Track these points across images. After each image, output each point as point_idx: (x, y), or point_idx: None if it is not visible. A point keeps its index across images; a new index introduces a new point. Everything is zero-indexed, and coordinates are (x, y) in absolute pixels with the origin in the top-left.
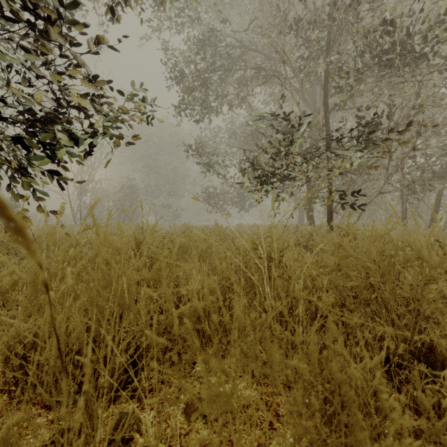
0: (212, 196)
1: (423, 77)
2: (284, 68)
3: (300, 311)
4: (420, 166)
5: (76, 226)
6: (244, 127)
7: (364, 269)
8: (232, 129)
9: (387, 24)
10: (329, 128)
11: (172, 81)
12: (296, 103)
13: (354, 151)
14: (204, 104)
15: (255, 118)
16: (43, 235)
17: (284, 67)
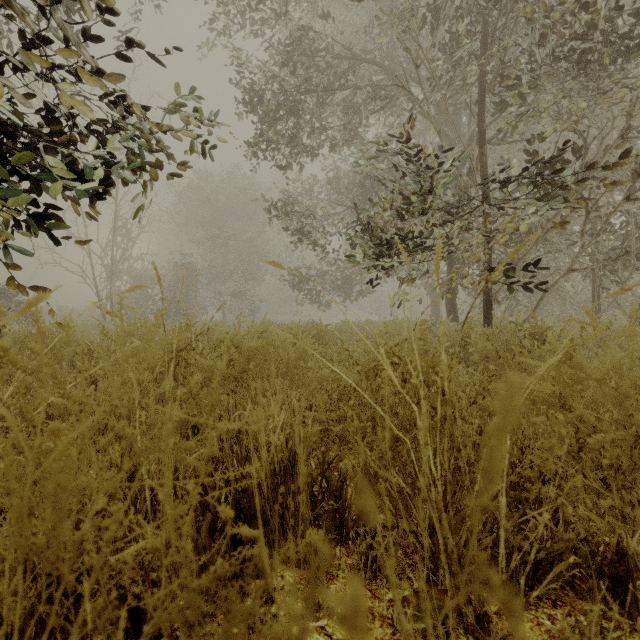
0: (305, 280)
1: (638, 87)
2: (418, 75)
3: (503, 503)
4: (639, 226)
5: (104, 324)
6: (353, 177)
7: (623, 408)
8: (335, 181)
9: (584, 2)
10: (486, 170)
11: (245, 105)
12: (436, 130)
13: (527, 206)
14: (292, 140)
15: (371, 156)
16: (30, 337)
17: (418, 74)
